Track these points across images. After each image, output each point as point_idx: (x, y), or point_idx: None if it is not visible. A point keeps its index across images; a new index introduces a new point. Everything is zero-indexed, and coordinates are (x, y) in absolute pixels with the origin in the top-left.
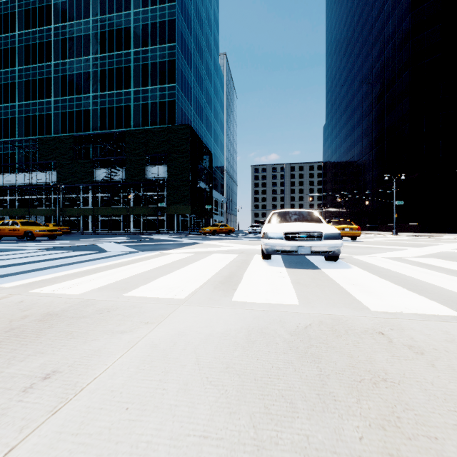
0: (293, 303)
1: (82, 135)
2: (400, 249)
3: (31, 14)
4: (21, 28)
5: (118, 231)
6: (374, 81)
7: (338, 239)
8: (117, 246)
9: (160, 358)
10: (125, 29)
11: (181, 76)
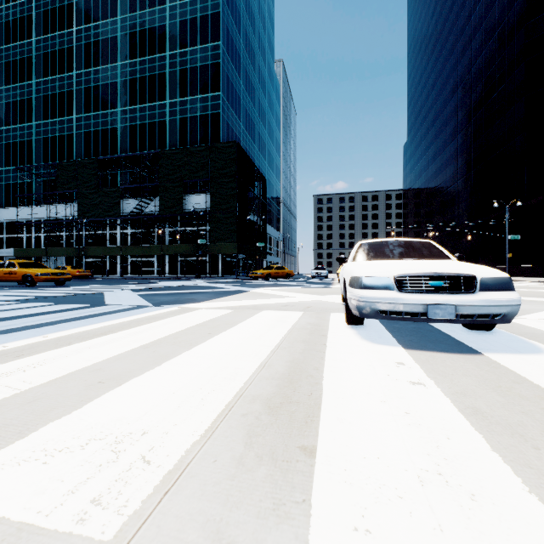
0: None
1: (108, 158)
2: None
3: (50, 16)
4: (39, 33)
5: (151, 275)
6: (474, 81)
7: (509, 290)
8: (128, 296)
9: None
10: (159, 28)
11: (227, 82)
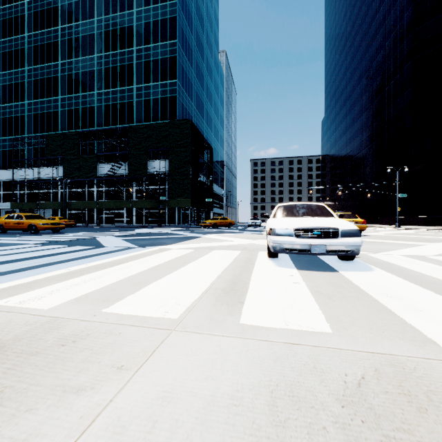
0: (323, 329)
1: (87, 131)
2: (414, 245)
3: (40, 16)
4: (30, 29)
5: (121, 224)
6: (375, 73)
7: (357, 236)
8: (116, 240)
9: None
10: (128, 28)
11: (181, 72)
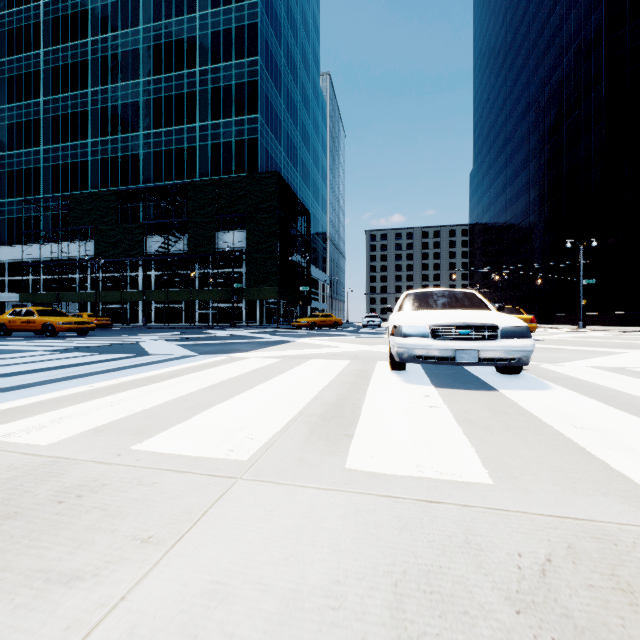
0: (478, 478)
1: (129, 189)
2: (609, 353)
3: (61, 24)
4: (48, 43)
5: (178, 324)
6: (547, 103)
7: (525, 337)
8: (167, 346)
9: None
10: (188, 40)
11: (265, 103)
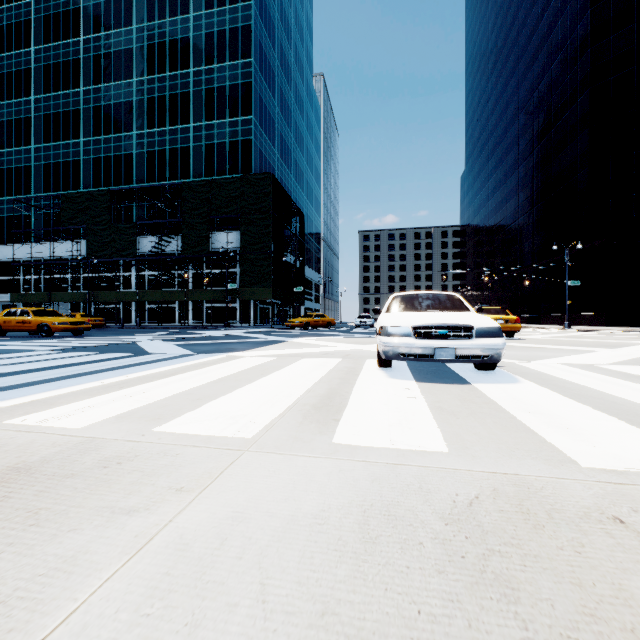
0: (438, 448)
1: (122, 189)
2: (584, 351)
3: (53, 22)
4: (39, 41)
5: (171, 324)
6: (536, 108)
7: (497, 337)
8: (165, 346)
9: (187, 583)
10: (181, 40)
11: (259, 104)
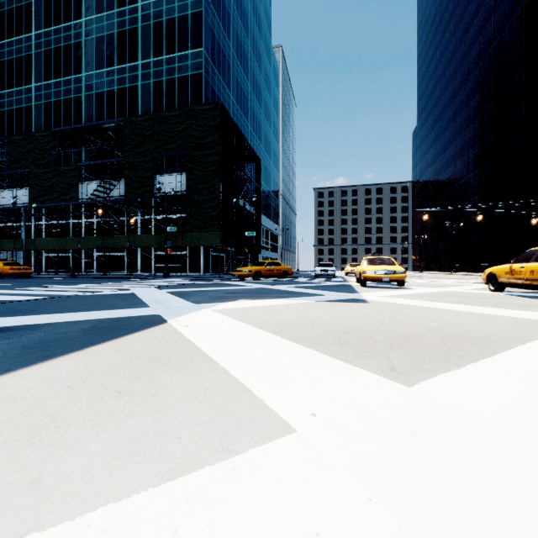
0: None
1: (65, 129)
2: None
3: None
4: None
5: (120, 273)
6: (509, 40)
7: None
8: None
9: None
10: None
11: (211, 39)
